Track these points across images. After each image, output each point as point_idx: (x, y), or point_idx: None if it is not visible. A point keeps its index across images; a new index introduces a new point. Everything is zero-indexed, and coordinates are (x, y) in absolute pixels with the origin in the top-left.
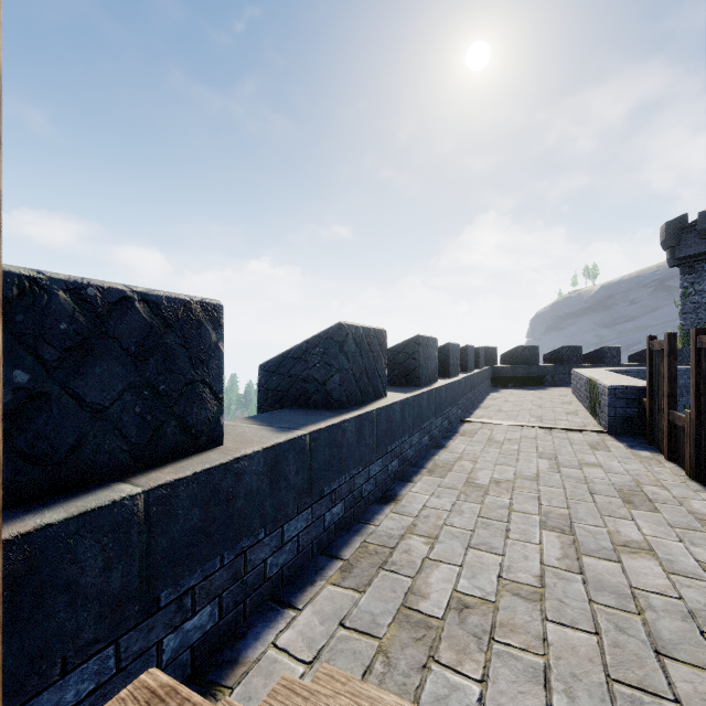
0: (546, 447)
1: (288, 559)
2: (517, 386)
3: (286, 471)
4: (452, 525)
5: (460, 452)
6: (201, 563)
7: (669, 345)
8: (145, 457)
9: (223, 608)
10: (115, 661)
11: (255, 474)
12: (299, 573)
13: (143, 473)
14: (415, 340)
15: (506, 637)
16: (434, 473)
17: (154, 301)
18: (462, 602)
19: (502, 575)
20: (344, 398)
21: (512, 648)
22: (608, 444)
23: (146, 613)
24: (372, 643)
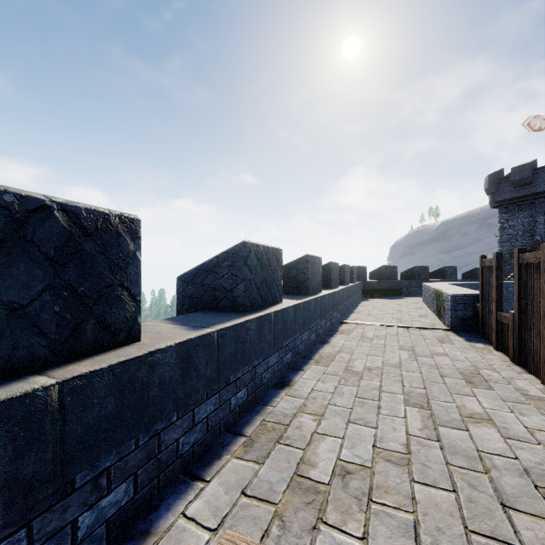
0: (405, 341)
1: (198, 438)
2: (382, 296)
3: (196, 363)
4: (335, 404)
5: (340, 346)
6: (116, 445)
7: (497, 262)
8: (64, 351)
9: (138, 484)
10: (27, 543)
11: (168, 366)
12: (208, 449)
13: (61, 366)
14: (304, 258)
15: (382, 497)
16: (319, 363)
17: (74, 211)
18: (345, 469)
19: (376, 444)
20: (248, 303)
21: (387, 507)
22: (451, 338)
23: (60, 495)
24: (269, 509)
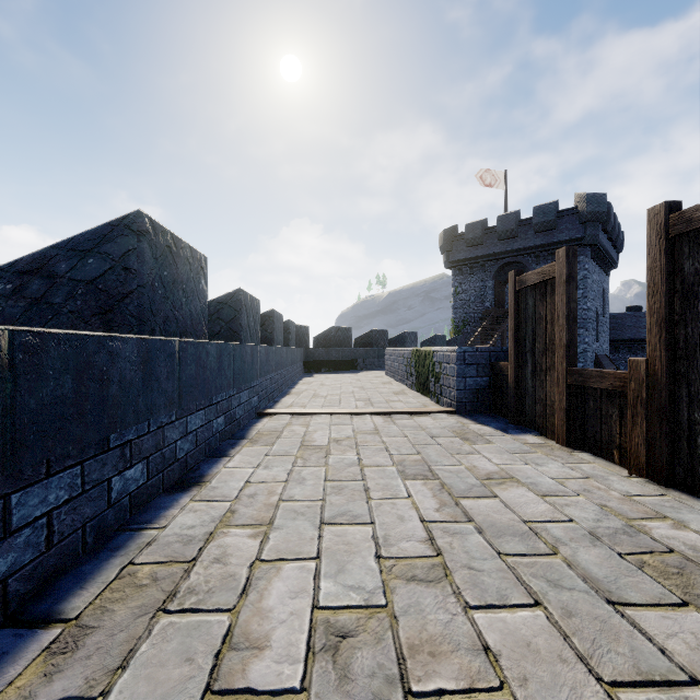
0: (401, 447)
1: None
2: (331, 371)
3: None
4: None
5: (236, 492)
6: None
7: (567, 267)
8: None
9: None
10: None
11: None
12: None
13: None
14: (129, 221)
15: None
16: (87, 643)
17: None
18: None
19: None
20: None
21: None
22: (472, 428)
23: None
24: None
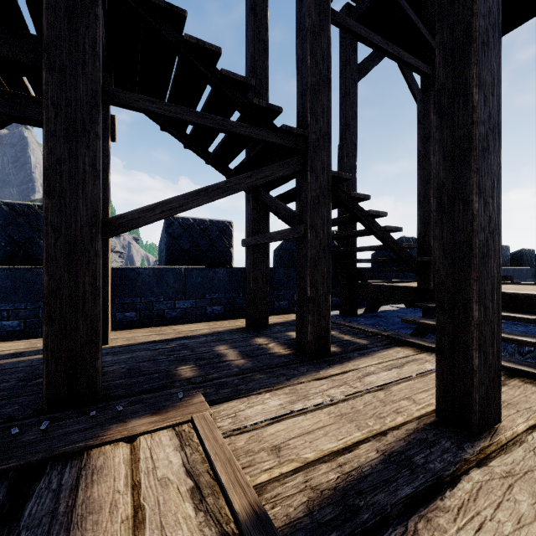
0: None
1: None
2: None
3: None
4: None
5: None
6: None
7: None
8: None
9: None
10: None
11: None
12: None
13: None
14: None
15: None
16: None
17: None
18: None
19: None
20: None
21: None
22: None
23: None
24: None
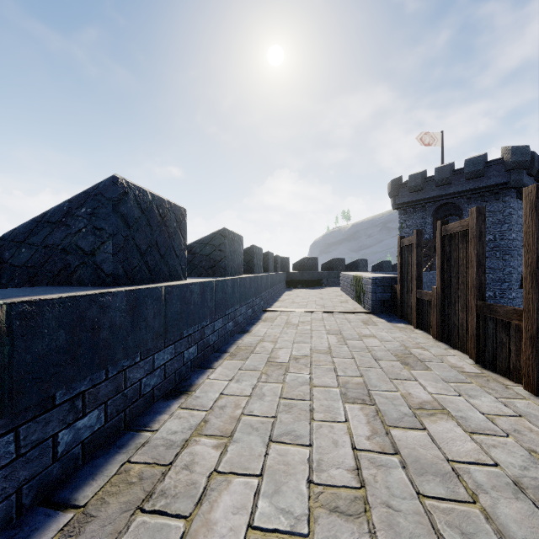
0: (332, 325)
1: None
2: (304, 287)
3: None
4: (252, 413)
5: (262, 335)
6: None
7: (417, 239)
8: None
9: None
10: None
11: None
12: None
13: None
14: (221, 232)
15: None
16: (236, 357)
17: None
18: None
19: (312, 476)
20: (120, 272)
21: None
22: (374, 320)
23: None
24: None
